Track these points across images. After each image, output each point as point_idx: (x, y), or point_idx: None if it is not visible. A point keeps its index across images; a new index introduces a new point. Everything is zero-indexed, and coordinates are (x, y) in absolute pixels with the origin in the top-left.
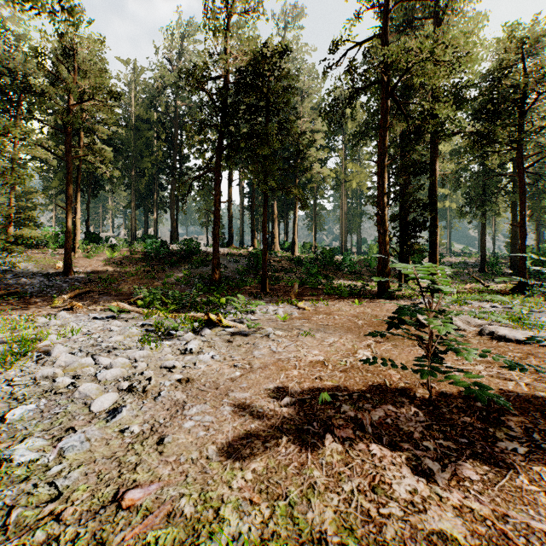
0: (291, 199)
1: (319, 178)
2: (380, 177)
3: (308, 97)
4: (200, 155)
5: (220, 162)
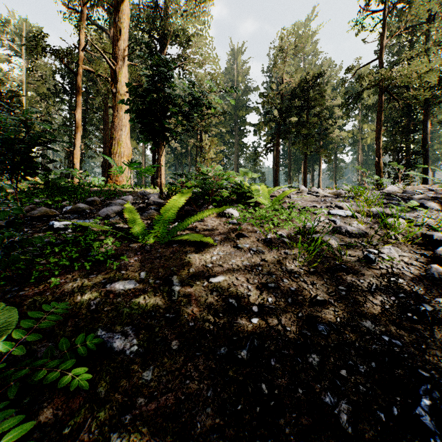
0: (316, 156)
1: (339, 140)
2: (377, 139)
3: (330, 83)
4: (254, 134)
5: (278, 140)
